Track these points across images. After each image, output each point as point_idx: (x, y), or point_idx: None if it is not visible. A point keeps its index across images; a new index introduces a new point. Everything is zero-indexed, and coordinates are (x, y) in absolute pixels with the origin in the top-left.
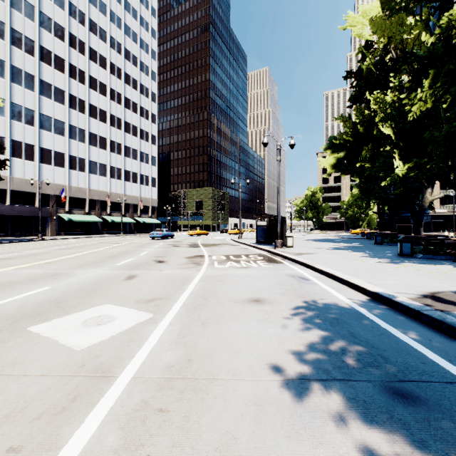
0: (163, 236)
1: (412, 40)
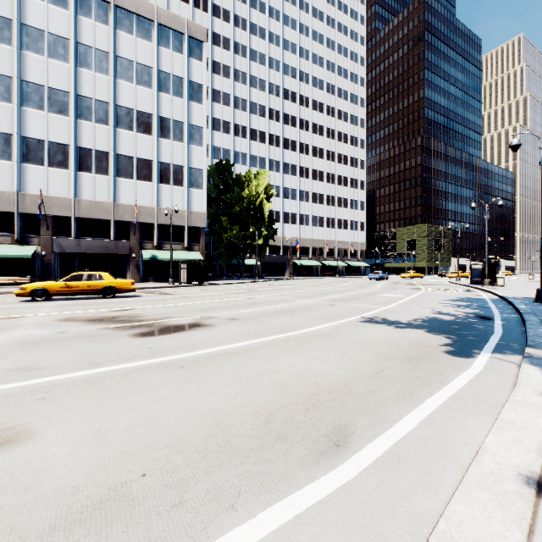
0: (379, 278)
1: None
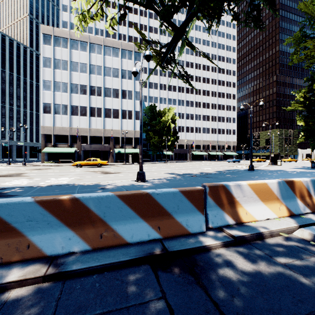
0: (233, 161)
1: None
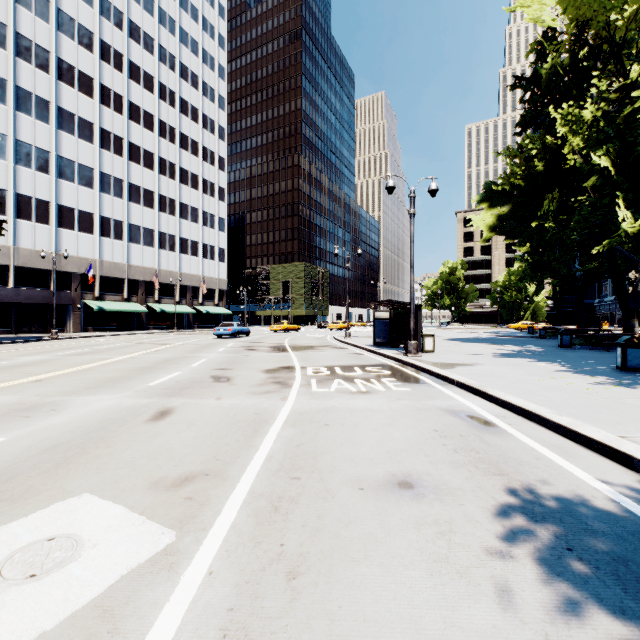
0: (233, 334)
1: (624, 24)
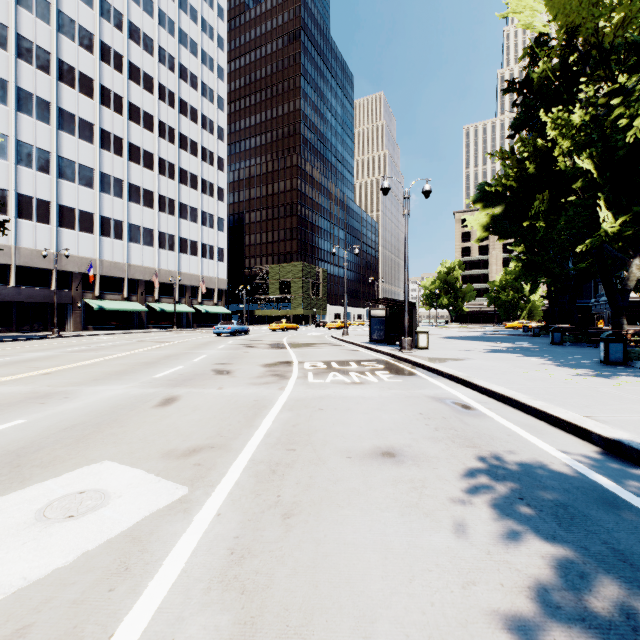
0: (233, 332)
1: (612, 30)
